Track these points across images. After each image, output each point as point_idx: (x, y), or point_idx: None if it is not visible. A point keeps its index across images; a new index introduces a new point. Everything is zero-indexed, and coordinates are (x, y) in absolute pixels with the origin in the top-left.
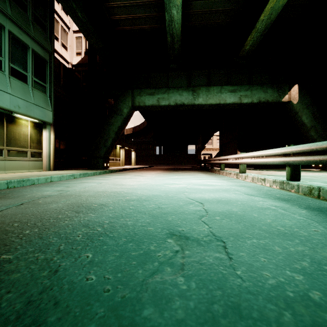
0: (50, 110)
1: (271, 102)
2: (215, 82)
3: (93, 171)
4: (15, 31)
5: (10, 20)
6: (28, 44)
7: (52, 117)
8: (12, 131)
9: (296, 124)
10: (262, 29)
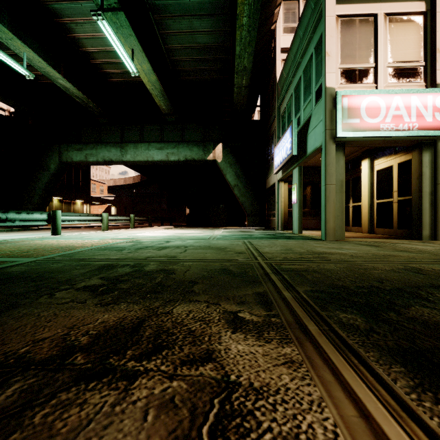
0: None
1: (197, 160)
2: (148, 137)
3: None
4: None
5: None
6: None
7: None
8: None
9: (228, 182)
10: (160, 95)
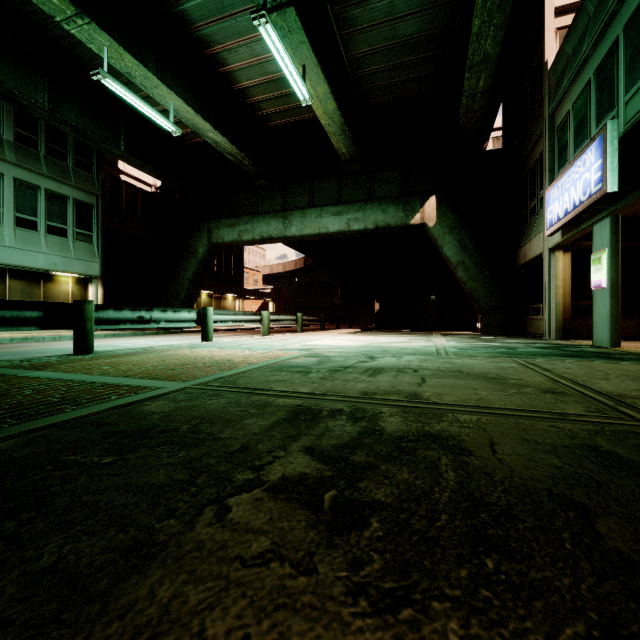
0: (97, 262)
1: (394, 226)
2: (320, 199)
3: (131, 332)
4: (52, 187)
5: (47, 177)
6: (69, 195)
7: (100, 269)
8: (50, 290)
9: (444, 258)
10: (339, 131)
